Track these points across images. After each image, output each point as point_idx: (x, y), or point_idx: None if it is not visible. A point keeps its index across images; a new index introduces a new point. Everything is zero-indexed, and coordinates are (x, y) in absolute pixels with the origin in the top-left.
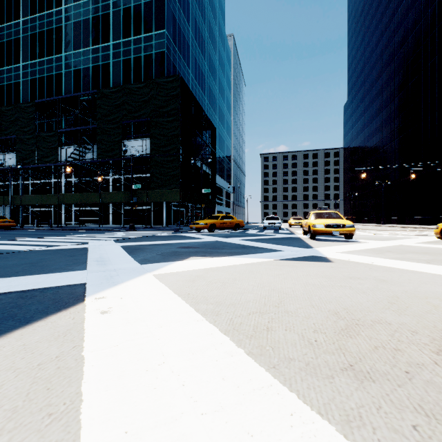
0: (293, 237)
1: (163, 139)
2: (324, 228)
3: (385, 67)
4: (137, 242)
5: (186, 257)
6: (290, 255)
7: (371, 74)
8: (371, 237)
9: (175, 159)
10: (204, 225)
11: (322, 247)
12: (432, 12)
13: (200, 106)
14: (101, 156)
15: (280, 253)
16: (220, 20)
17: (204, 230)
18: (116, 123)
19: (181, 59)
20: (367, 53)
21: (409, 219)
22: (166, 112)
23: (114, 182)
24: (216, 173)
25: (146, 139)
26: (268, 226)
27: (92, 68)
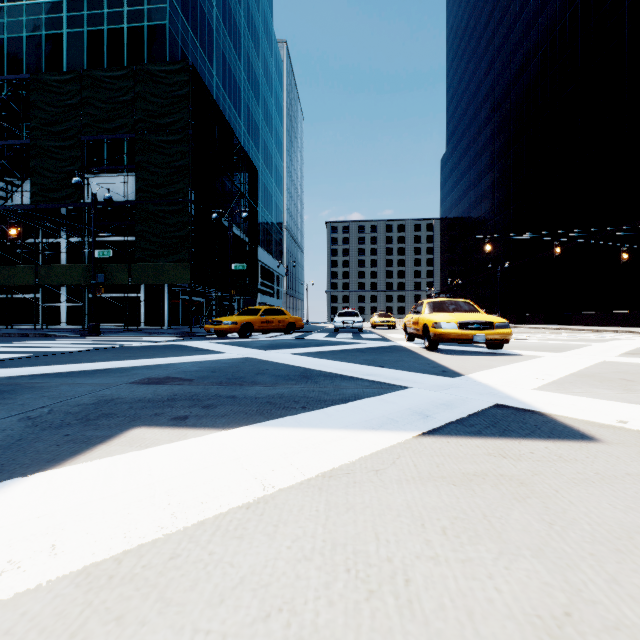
0: (395, 347)
1: (159, 173)
2: (458, 330)
3: (497, 105)
4: (51, 364)
5: (111, 431)
6: (438, 405)
7: (478, 115)
8: (522, 345)
9: (182, 210)
10: (230, 325)
11: (480, 372)
12: (562, 31)
13: (230, 127)
14: (38, 198)
15: (408, 400)
16: (266, 7)
17: (233, 334)
18: (69, 139)
19: (197, 48)
20: (473, 86)
21: (531, 316)
22: (166, 126)
23: (71, 249)
24: (259, 245)
25: (127, 172)
26: (343, 327)
27: (26, 40)
